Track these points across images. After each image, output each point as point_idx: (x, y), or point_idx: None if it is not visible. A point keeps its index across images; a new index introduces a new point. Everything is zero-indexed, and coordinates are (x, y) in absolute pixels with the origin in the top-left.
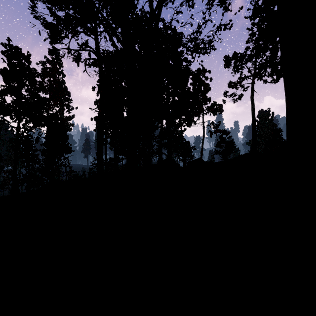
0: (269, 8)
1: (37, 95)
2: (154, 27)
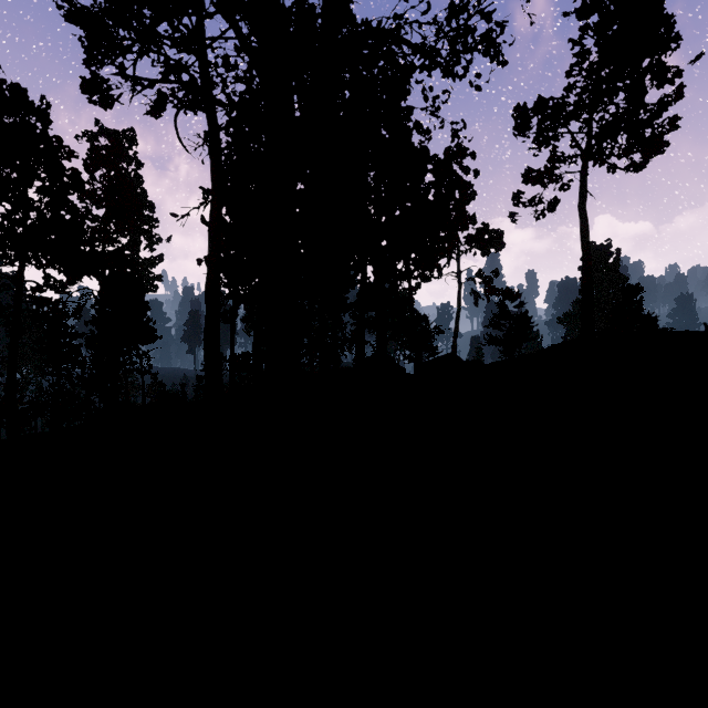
0: None
1: (64, 200)
2: None
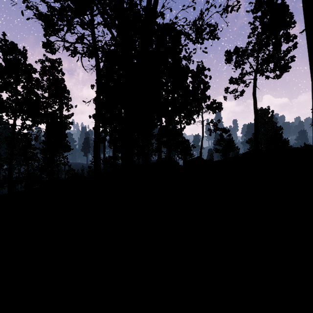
0: (272, 0)
1: (33, 91)
2: (153, 7)
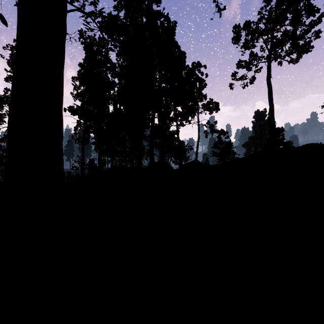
0: None
1: None
2: None
